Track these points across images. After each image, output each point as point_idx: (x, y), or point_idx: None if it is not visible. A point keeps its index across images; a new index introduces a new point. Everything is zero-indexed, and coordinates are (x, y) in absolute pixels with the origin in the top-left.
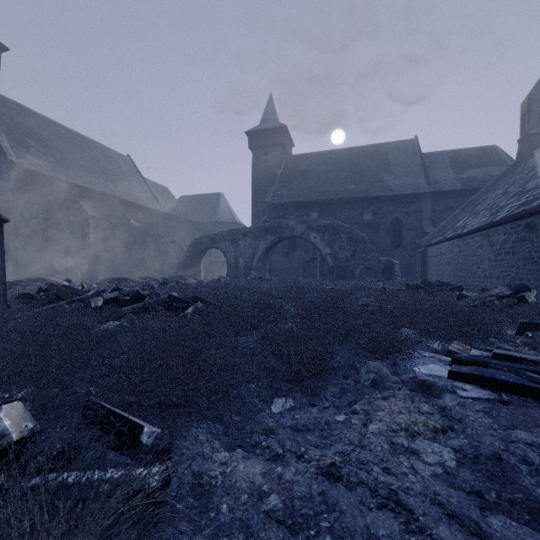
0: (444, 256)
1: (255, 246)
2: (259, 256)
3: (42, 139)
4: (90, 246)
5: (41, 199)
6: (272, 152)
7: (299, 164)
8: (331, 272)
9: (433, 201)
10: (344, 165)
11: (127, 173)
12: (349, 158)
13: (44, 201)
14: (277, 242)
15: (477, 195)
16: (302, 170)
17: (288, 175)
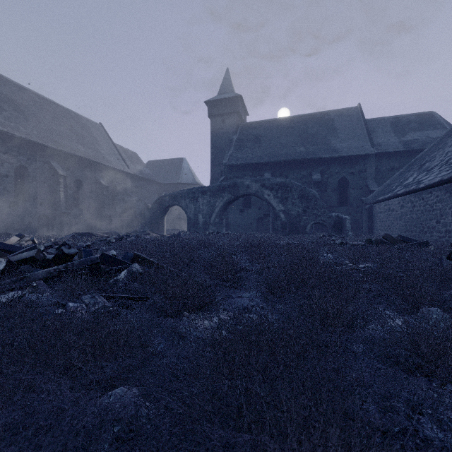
0: (393, 212)
1: (213, 203)
2: (217, 212)
3: (16, 104)
4: (60, 203)
5: (13, 159)
6: (228, 119)
7: (253, 130)
8: (283, 227)
9: (377, 162)
10: (294, 131)
11: (99, 138)
12: (298, 124)
13: (15, 160)
14: (233, 200)
15: (421, 155)
16: (256, 135)
17: (243, 139)
